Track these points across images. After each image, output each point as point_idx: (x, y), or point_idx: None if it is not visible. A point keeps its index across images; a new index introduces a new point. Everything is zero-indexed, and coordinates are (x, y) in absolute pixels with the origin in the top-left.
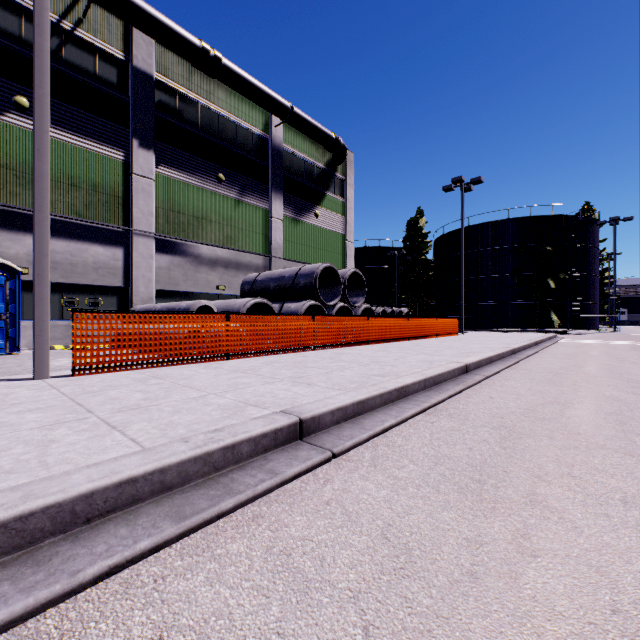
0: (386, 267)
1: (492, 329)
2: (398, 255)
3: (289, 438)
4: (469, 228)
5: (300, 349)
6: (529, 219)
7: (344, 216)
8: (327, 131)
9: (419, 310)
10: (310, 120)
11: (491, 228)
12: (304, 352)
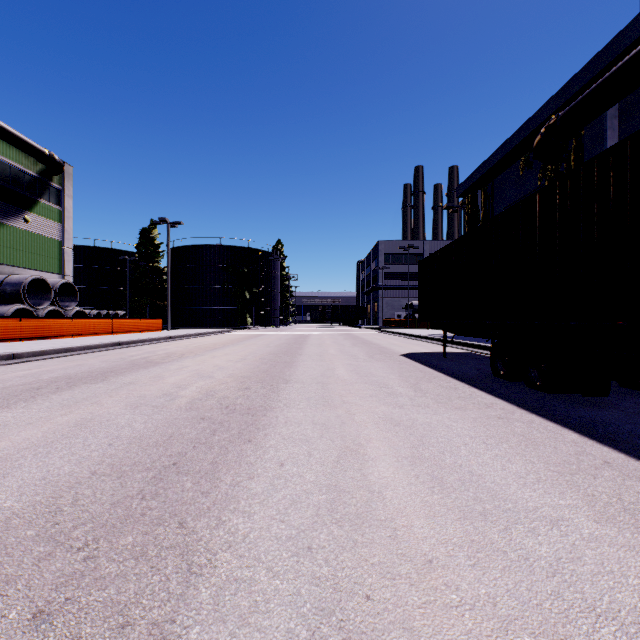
0: (119, 269)
1: (206, 327)
2: (131, 260)
3: (9, 358)
4: (193, 247)
5: (9, 340)
6: (235, 248)
7: (62, 223)
8: (40, 147)
9: (152, 311)
10: (18, 135)
11: (209, 250)
12: (13, 342)
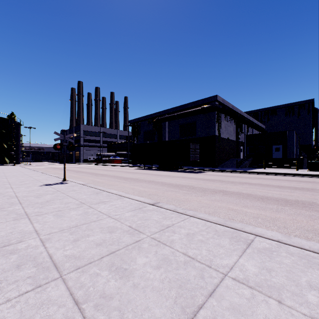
0: None
1: None
2: None
3: None
4: None
5: None
6: None
7: None
8: None
9: None
10: None
11: None
12: None
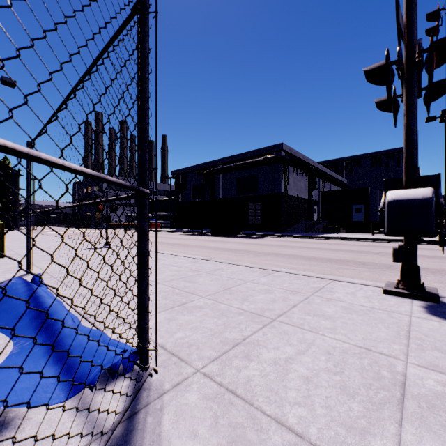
0: None
1: None
2: None
3: None
4: None
5: None
6: None
7: None
8: None
9: None
10: None
11: None
12: None
